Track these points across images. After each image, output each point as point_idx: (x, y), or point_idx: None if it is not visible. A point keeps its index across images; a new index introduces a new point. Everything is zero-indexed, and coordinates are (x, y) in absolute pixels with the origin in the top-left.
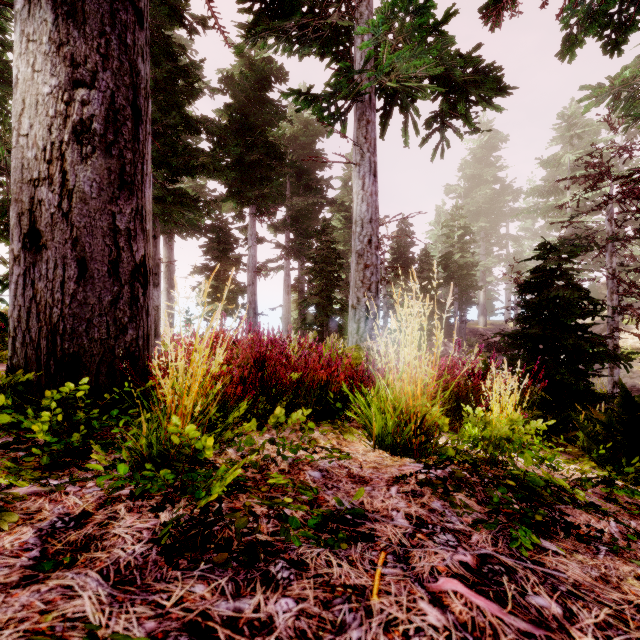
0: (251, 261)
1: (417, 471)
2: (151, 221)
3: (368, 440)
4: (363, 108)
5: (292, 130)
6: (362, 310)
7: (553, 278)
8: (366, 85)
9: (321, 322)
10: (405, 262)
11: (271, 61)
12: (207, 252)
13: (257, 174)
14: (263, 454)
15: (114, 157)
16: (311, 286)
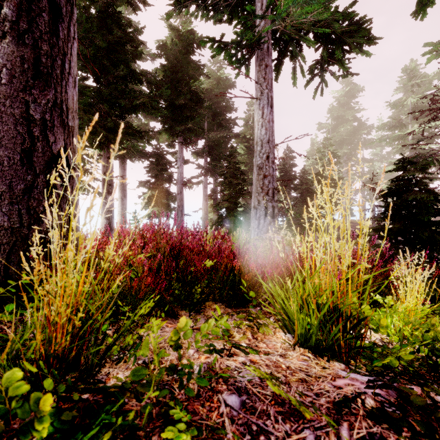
0: (179, 177)
1: (359, 391)
2: (76, 120)
3: (284, 333)
4: (262, 55)
5: (209, 85)
6: (262, 210)
7: (411, 185)
8: (267, 28)
9: (229, 220)
10: (289, 178)
11: (194, 33)
12: (149, 171)
13: (184, 114)
14: (170, 361)
15: (28, 46)
16: (222, 194)
